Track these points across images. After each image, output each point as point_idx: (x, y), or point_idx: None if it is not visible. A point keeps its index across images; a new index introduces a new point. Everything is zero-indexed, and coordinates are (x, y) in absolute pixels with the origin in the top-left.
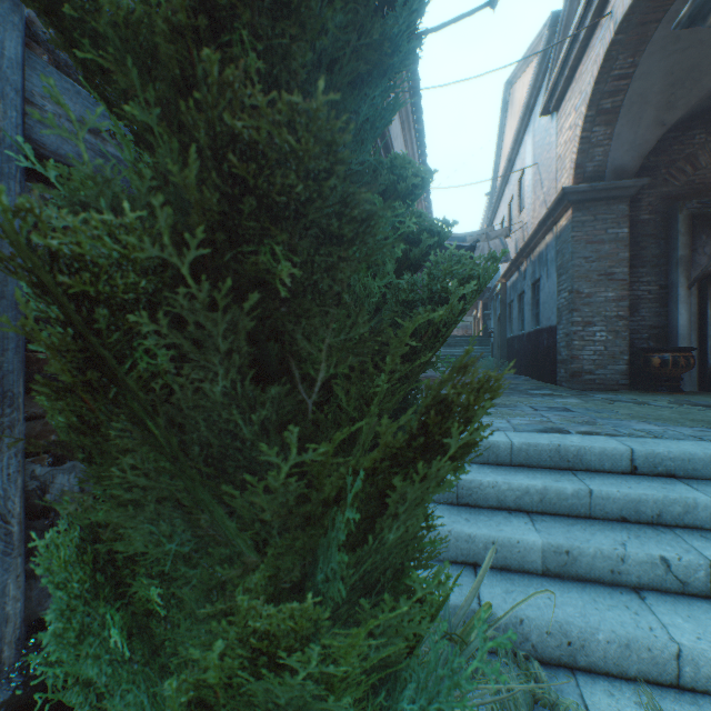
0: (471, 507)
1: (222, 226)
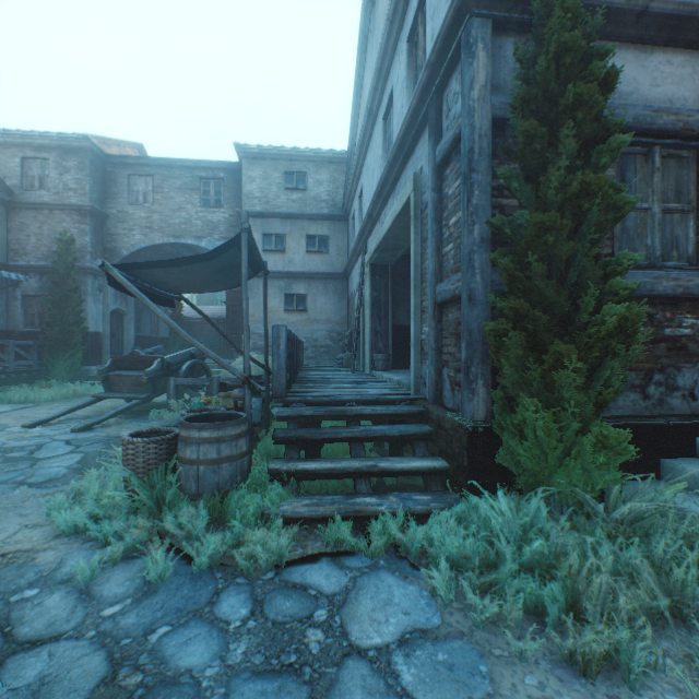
0: None
1: (515, 320)
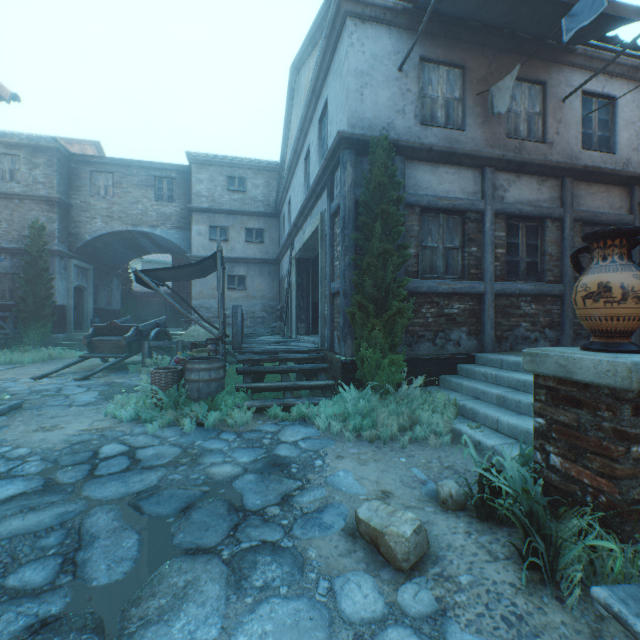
0: (499, 385)
1: (359, 307)
